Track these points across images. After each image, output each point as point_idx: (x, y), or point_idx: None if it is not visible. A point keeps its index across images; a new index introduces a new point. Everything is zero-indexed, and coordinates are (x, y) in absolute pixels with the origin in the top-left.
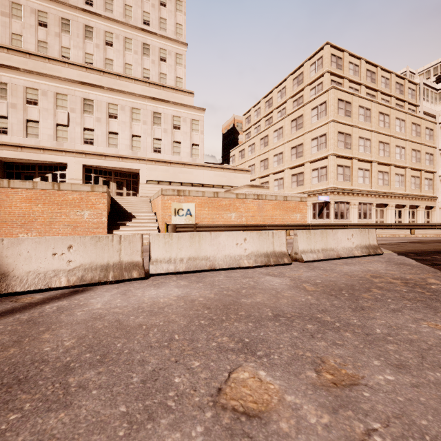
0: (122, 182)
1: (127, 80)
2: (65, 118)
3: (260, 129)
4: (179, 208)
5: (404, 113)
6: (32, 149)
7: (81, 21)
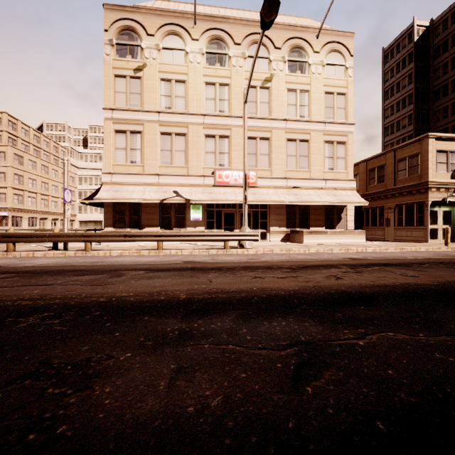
0: None
1: None
2: None
3: None
4: None
5: (58, 167)
6: None
7: None
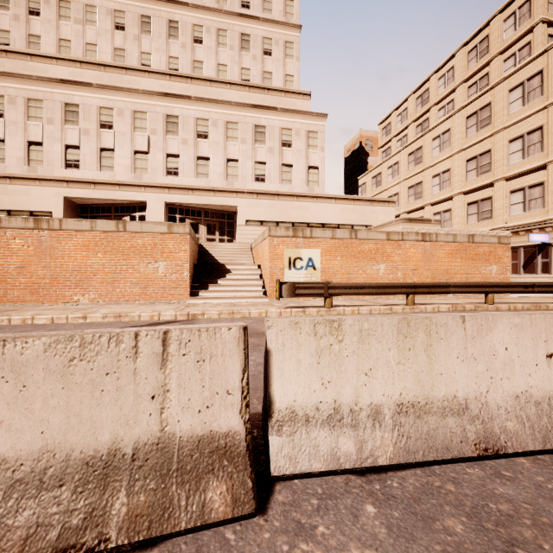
0: (215, 224)
1: (220, 85)
2: (144, 142)
3: (406, 140)
4: (296, 257)
5: None
6: (107, 185)
7: (164, 16)
